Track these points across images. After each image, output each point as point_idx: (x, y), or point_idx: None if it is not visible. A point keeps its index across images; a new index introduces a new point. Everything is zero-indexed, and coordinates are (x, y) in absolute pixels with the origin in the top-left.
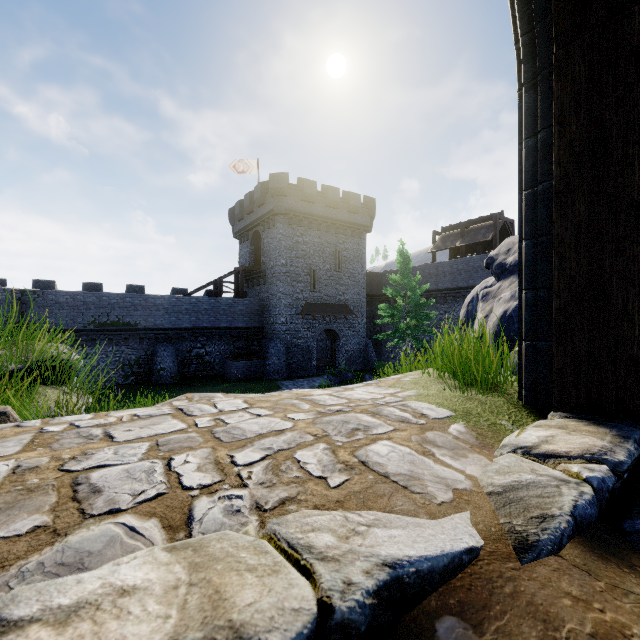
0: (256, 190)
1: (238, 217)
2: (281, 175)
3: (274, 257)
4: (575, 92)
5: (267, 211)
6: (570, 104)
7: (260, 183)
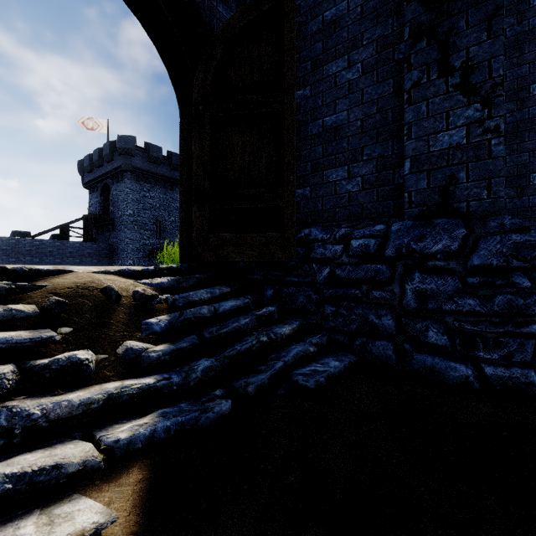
0: (105, 147)
1: (87, 169)
2: (128, 137)
3: (122, 207)
4: (184, 138)
5: (115, 167)
6: (183, 143)
7: (109, 141)
